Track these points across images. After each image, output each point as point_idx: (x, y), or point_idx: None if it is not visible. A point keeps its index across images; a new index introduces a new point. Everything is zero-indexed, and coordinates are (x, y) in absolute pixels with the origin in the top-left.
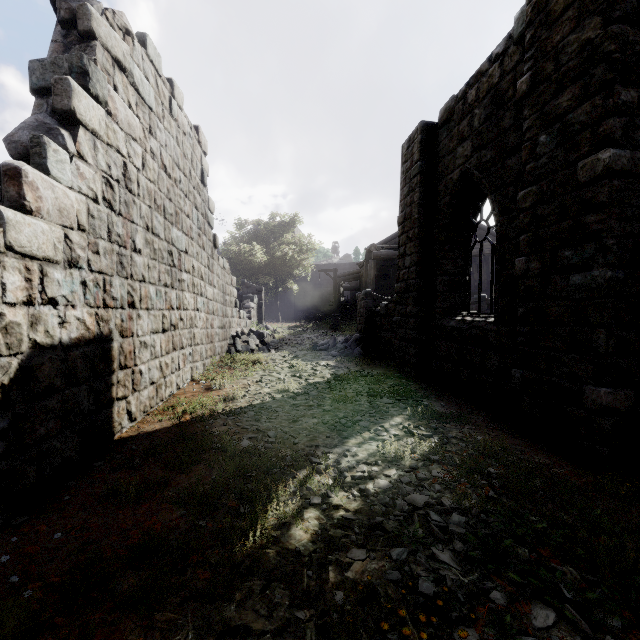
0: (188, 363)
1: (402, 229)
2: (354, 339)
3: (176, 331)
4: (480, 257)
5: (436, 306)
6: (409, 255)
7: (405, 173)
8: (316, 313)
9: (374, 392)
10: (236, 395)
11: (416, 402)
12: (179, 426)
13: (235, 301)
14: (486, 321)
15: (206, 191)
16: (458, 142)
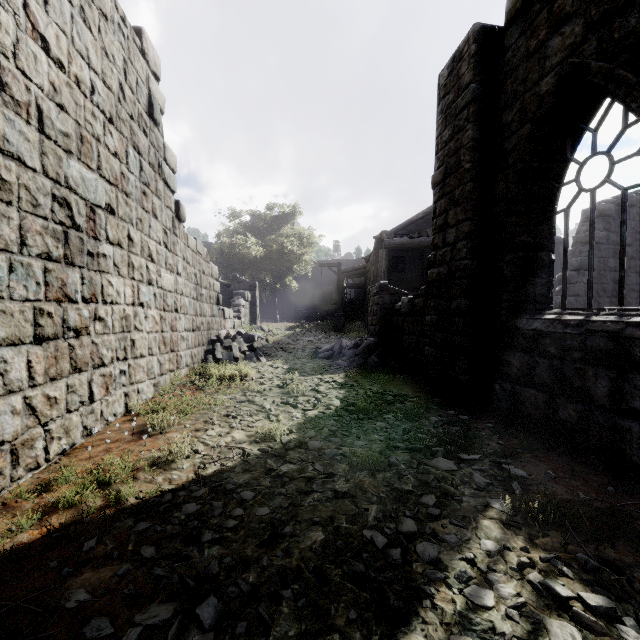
0: (118, 387)
1: (440, 191)
2: (367, 344)
3: (82, 338)
4: (592, 215)
5: (502, 298)
6: (454, 225)
7: (445, 111)
8: (317, 312)
9: (415, 439)
10: (182, 449)
11: (498, 466)
12: (5, 564)
13: (217, 296)
14: (624, 322)
15: (160, 134)
16: (550, 30)
